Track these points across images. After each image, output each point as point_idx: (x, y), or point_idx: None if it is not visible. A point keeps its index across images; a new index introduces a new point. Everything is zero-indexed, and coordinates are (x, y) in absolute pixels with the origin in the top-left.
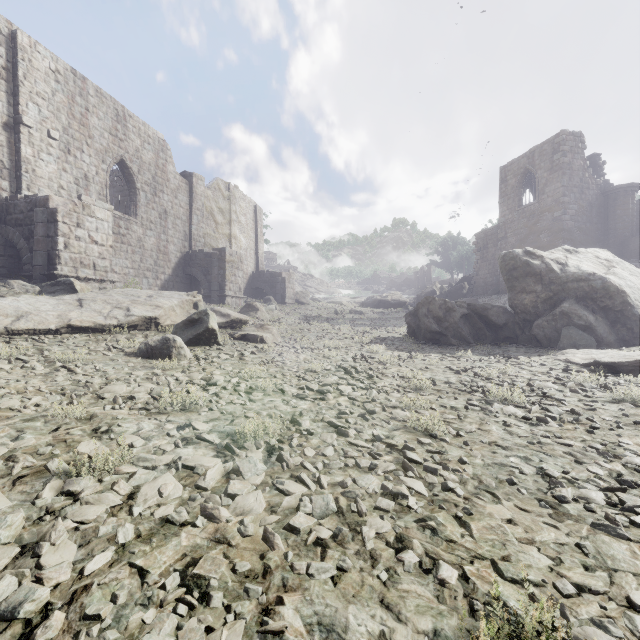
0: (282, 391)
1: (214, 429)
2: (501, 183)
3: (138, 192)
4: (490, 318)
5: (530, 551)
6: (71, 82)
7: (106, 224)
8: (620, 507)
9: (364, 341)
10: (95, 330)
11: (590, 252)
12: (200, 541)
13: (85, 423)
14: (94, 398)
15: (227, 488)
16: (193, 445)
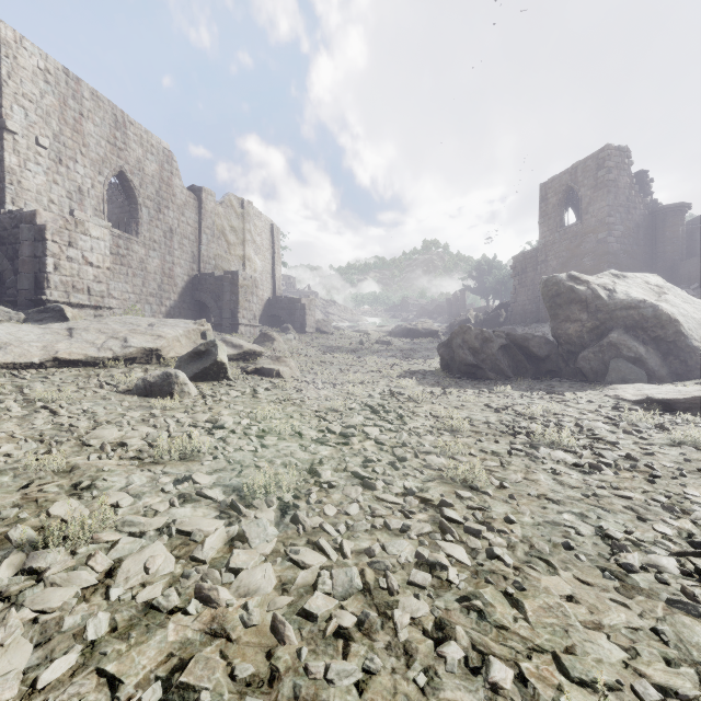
0: (300, 434)
1: (218, 482)
2: (541, 201)
3: (140, 208)
4: (531, 349)
5: (598, 639)
6: (63, 83)
7: (102, 243)
8: (697, 577)
9: (392, 375)
10: (86, 364)
11: (639, 277)
12: (192, 634)
13: (63, 477)
14: (78, 445)
15: (229, 561)
16: (192, 503)
